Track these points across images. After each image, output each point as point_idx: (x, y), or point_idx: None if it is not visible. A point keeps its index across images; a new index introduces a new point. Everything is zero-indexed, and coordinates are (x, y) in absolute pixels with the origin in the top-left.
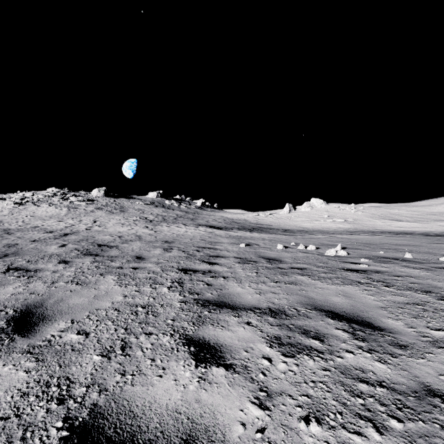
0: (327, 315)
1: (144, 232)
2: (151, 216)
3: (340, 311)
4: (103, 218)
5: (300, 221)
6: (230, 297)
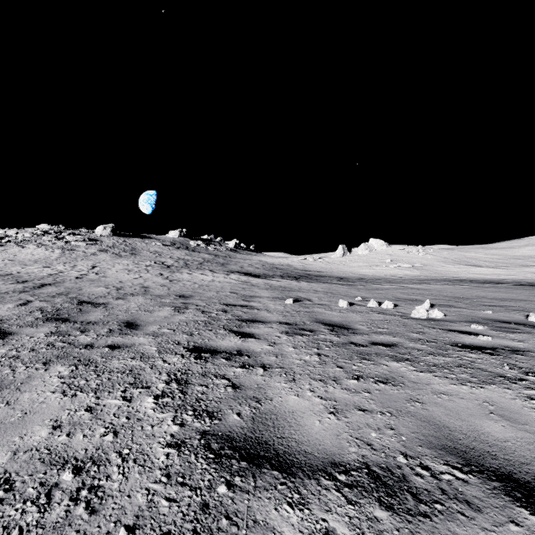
0: (509, 493)
1: (155, 282)
2: (170, 260)
3: (531, 477)
4: (105, 262)
5: (357, 267)
6: (277, 427)
